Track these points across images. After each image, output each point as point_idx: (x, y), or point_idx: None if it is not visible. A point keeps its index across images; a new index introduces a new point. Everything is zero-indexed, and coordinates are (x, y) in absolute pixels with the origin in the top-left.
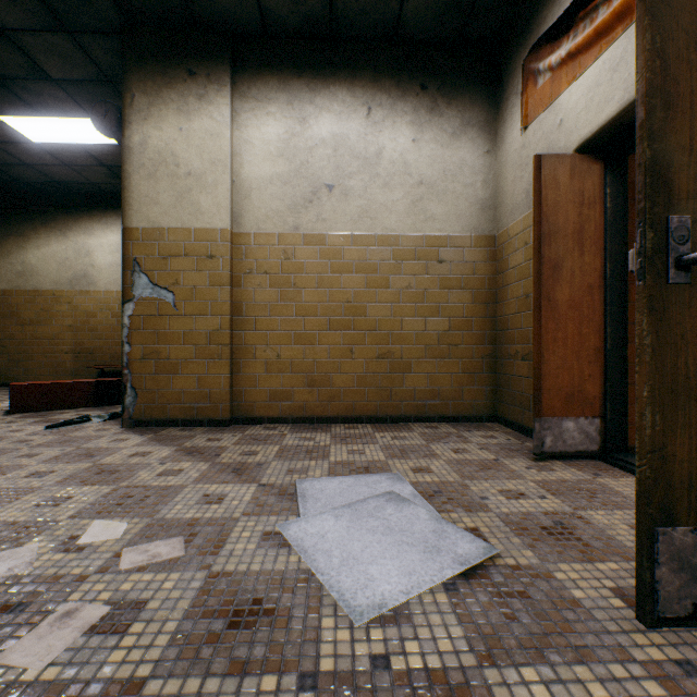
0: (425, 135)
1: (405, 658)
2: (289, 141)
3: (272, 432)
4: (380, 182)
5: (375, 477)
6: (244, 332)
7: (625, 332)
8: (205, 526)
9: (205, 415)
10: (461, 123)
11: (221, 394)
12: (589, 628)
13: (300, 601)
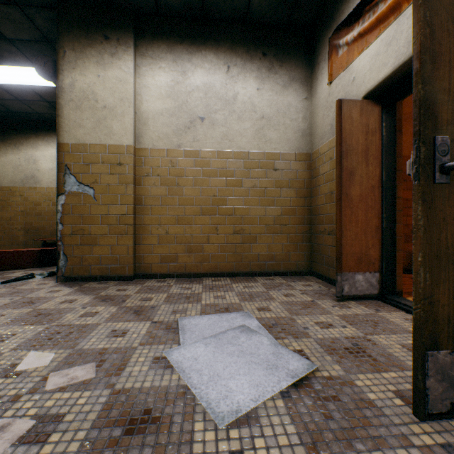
0: (265, 86)
1: (255, 452)
2: (174, 86)
3: (163, 284)
4: (236, 116)
5: (232, 315)
6: (143, 216)
7: (395, 217)
8: (112, 354)
9: (116, 273)
10: (288, 79)
11: (127, 258)
12: (381, 422)
13: (178, 410)
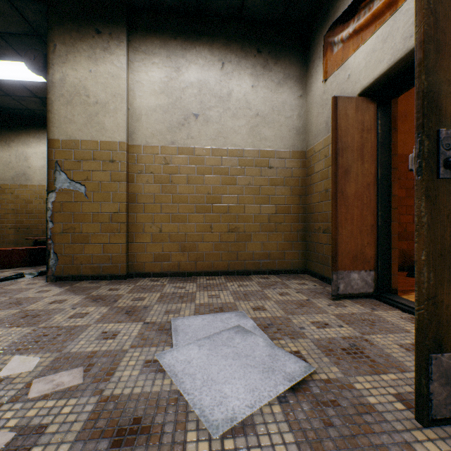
0: (260, 83)
1: None
2: (168, 82)
3: (156, 283)
4: (230, 113)
5: (227, 315)
6: (136, 214)
7: (390, 215)
8: (101, 357)
9: (108, 272)
10: (283, 76)
11: (120, 257)
12: (383, 428)
13: (170, 418)
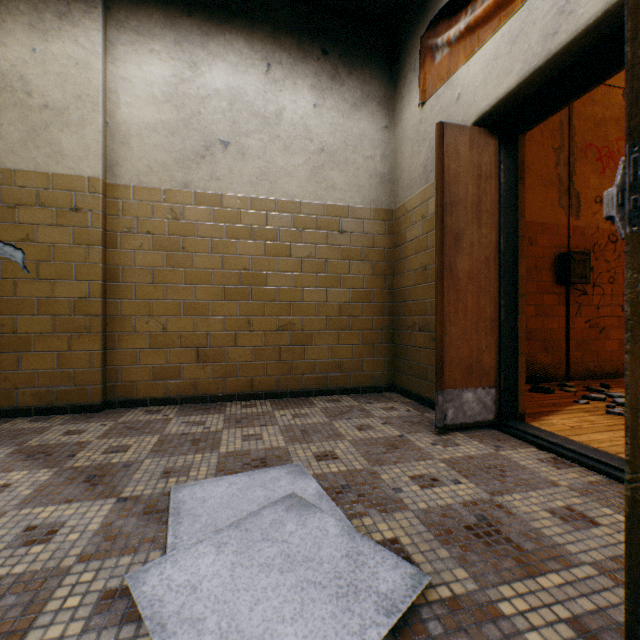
0: (326, 102)
1: None
2: (177, 86)
3: (155, 417)
4: (280, 144)
5: (273, 472)
6: (121, 301)
7: (516, 304)
8: (6, 594)
9: (68, 400)
10: (361, 95)
11: (90, 374)
12: None
13: None
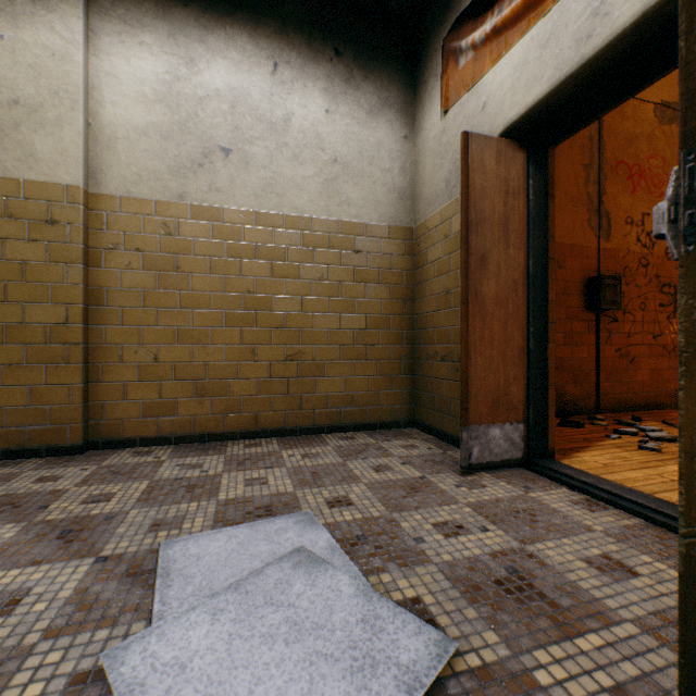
0: (340, 107)
1: None
2: (171, 84)
3: (144, 460)
4: (289, 153)
5: (279, 523)
6: (106, 327)
7: (546, 332)
8: None
9: (42, 441)
10: (378, 101)
11: (69, 411)
12: None
13: None
